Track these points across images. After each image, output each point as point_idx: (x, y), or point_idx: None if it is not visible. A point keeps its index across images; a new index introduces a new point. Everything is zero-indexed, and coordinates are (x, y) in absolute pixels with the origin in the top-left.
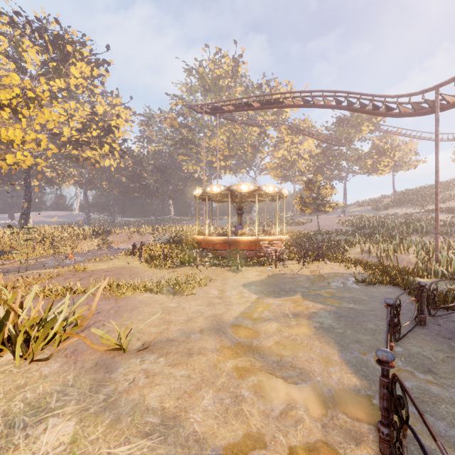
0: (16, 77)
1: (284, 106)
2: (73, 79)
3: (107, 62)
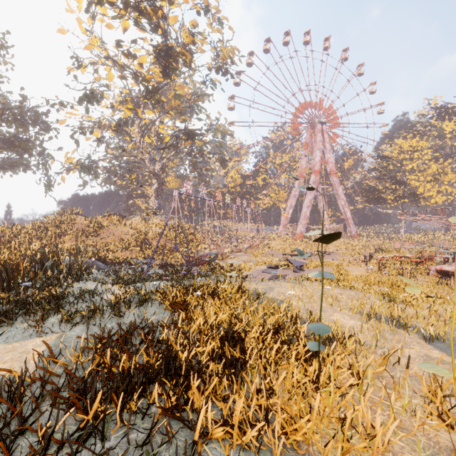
0: (434, 165)
1: None
2: None
3: None
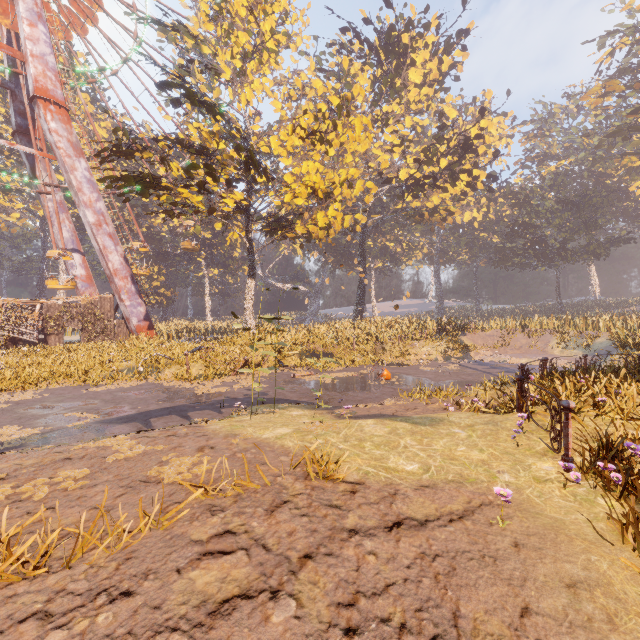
0: (318, 84)
1: None
2: (413, 90)
3: (464, 32)
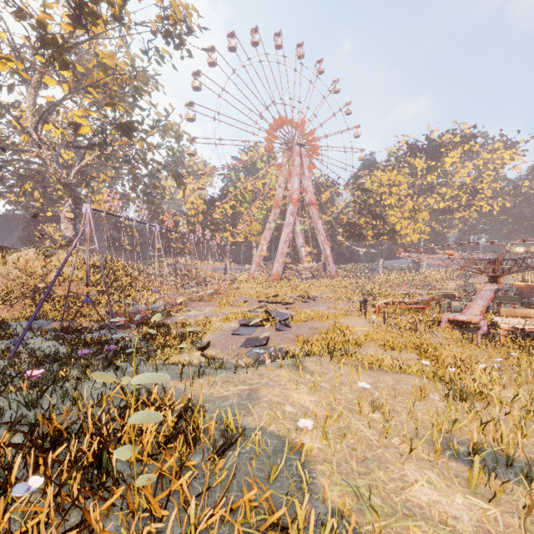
0: (410, 202)
1: None
2: (447, 164)
3: (475, 137)
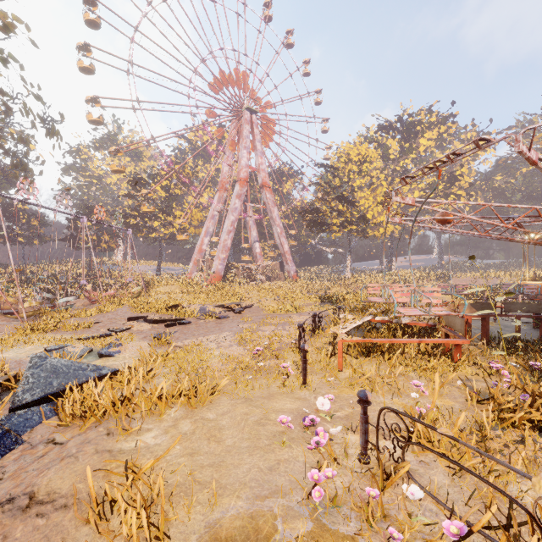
0: (384, 183)
1: None
2: (422, 147)
3: (452, 116)
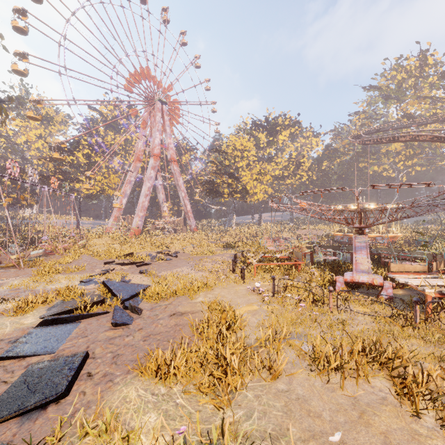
0: (258, 166)
1: (402, 141)
2: (280, 141)
3: (298, 122)
